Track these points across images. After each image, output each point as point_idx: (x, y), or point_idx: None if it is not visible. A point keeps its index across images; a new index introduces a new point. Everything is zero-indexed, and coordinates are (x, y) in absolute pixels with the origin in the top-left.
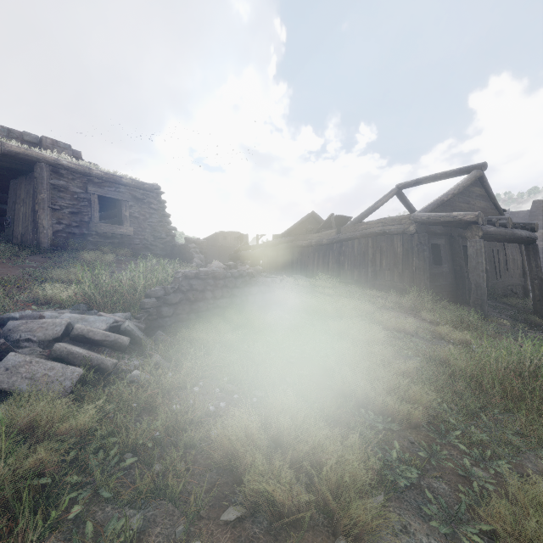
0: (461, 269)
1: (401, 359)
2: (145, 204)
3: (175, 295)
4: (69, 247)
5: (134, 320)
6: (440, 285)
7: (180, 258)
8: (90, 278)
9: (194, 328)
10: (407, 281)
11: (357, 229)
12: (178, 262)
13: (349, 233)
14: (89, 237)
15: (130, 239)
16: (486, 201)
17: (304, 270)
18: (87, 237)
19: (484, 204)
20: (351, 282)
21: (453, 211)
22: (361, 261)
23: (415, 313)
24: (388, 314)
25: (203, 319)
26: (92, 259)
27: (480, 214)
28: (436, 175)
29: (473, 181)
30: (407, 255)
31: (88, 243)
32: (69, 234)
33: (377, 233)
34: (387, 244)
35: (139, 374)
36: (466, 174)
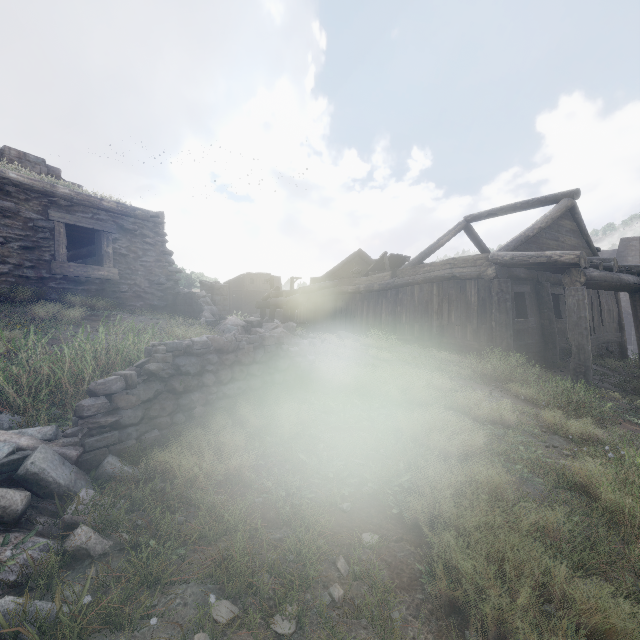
0: (550, 323)
1: (532, 501)
2: (137, 237)
3: (146, 387)
4: (17, 297)
5: (62, 439)
6: (525, 344)
7: (185, 310)
8: (2, 357)
9: (175, 449)
10: (484, 339)
11: (418, 272)
12: (180, 317)
13: (408, 277)
14: (51, 283)
15: (114, 285)
16: (577, 238)
17: (350, 322)
18: (48, 282)
19: (574, 242)
20: (410, 340)
21: (539, 250)
22: (424, 313)
23: (500, 385)
24: (473, 394)
25: (198, 420)
26: (47, 315)
27: (582, 253)
28: (515, 204)
29: (563, 213)
30: (484, 306)
31: (50, 290)
32: (19, 278)
33: (444, 277)
34: (457, 292)
35: (11, 608)
36: (553, 203)
